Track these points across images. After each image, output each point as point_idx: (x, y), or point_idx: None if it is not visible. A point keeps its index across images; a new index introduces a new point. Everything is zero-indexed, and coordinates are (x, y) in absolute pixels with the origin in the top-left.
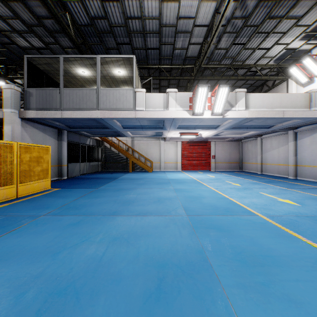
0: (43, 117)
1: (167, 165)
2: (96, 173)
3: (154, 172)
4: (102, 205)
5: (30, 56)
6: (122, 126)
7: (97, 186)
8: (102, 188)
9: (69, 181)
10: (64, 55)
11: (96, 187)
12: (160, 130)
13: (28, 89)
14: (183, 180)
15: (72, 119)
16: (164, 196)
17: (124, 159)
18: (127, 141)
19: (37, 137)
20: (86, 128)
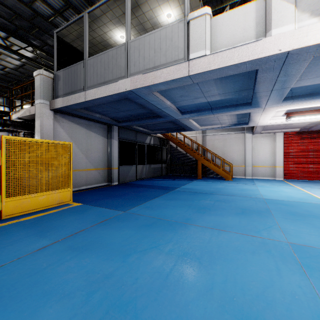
0: (68, 104)
1: (256, 169)
2: (156, 178)
3: (234, 180)
4: (33, 315)
5: (59, 29)
6: (177, 109)
7: (128, 206)
8: (129, 214)
9: (113, 188)
10: (87, 10)
11: (125, 208)
12: (246, 109)
13: (57, 73)
14: (300, 205)
15: (100, 103)
16: (265, 307)
17: (192, 161)
18: (197, 137)
19: (79, 135)
20: (135, 119)
